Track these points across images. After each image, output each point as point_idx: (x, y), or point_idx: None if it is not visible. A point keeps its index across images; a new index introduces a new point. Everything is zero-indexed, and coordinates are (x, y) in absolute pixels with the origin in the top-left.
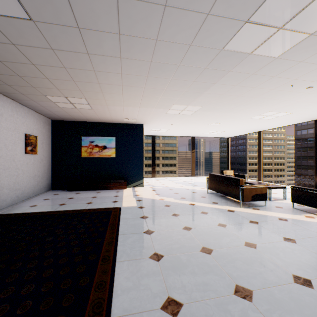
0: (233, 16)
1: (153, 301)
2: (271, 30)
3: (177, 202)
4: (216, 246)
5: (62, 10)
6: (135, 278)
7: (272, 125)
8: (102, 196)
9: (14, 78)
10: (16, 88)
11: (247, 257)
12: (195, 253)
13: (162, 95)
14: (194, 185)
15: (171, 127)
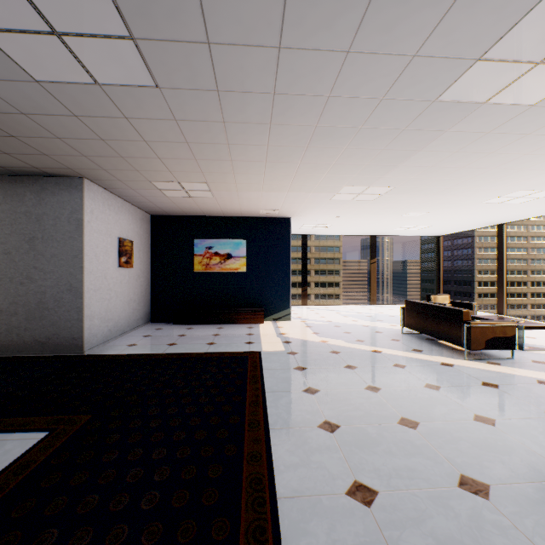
0: (456, 54)
1: (334, 484)
2: (522, 67)
3: (351, 347)
4: (424, 418)
5: (200, 71)
6: (301, 452)
7: (526, 213)
8: (228, 334)
9: (115, 160)
10: (113, 174)
11: (480, 438)
12: (390, 425)
13: (327, 172)
14: (377, 321)
15: (336, 221)
